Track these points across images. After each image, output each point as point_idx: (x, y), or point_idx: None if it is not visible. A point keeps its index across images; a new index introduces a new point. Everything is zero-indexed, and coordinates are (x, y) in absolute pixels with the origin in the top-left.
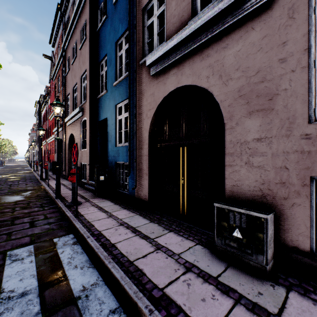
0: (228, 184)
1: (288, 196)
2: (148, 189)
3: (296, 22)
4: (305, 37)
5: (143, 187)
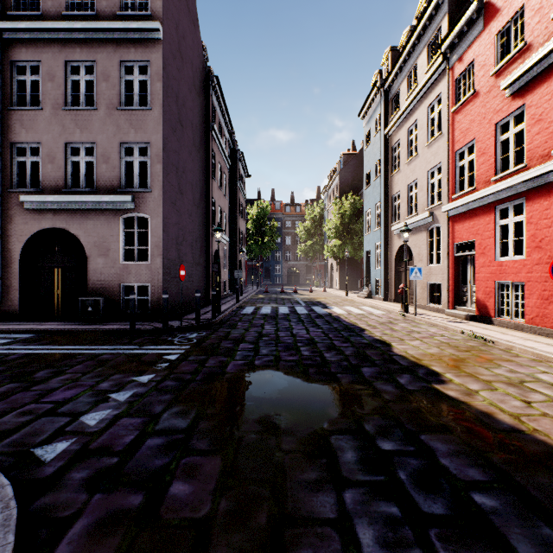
0: (89, 290)
1: (114, 292)
2: (20, 303)
3: (116, 223)
4: (119, 230)
5: (13, 302)
